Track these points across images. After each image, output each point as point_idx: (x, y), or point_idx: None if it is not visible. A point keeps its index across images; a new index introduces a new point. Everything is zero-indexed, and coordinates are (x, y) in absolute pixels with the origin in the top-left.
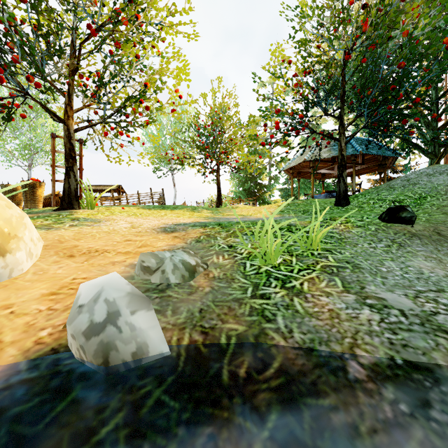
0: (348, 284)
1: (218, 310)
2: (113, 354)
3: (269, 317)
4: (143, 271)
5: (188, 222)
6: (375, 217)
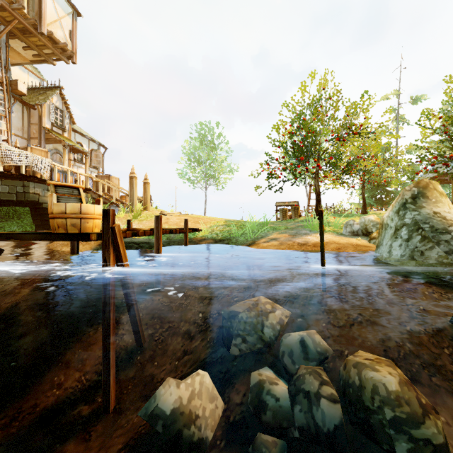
0: None
1: None
2: None
3: None
4: None
5: None
6: None
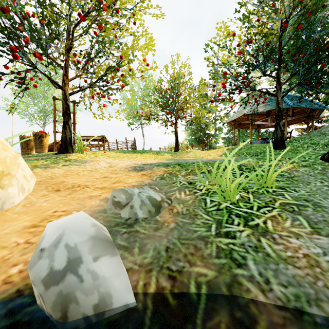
0: (316, 224)
1: (184, 249)
2: (73, 307)
3: (239, 260)
4: (114, 206)
5: (154, 162)
6: (316, 158)
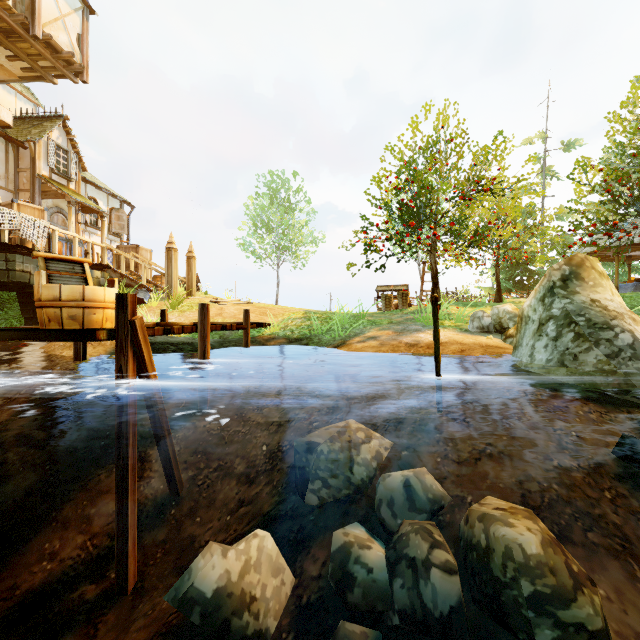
0: None
1: None
2: None
3: None
4: None
5: None
6: None
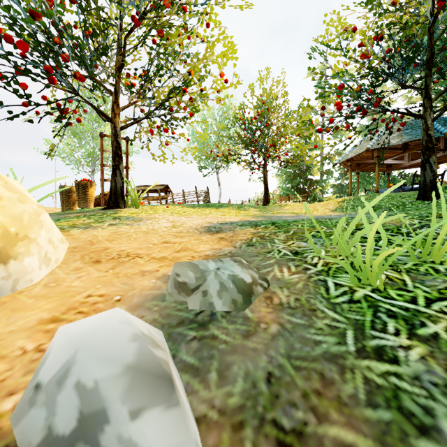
0: None
1: (302, 381)
2: None
3: (420, 417)
4: (177, 290)
5: (235, 220)
6: None
